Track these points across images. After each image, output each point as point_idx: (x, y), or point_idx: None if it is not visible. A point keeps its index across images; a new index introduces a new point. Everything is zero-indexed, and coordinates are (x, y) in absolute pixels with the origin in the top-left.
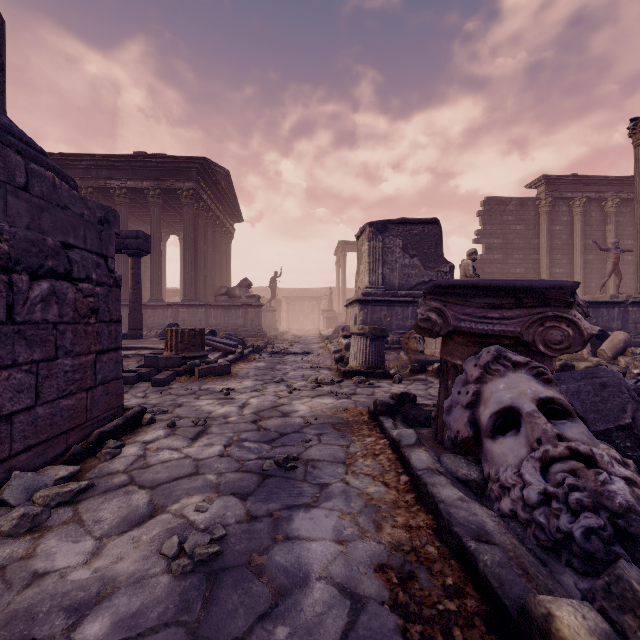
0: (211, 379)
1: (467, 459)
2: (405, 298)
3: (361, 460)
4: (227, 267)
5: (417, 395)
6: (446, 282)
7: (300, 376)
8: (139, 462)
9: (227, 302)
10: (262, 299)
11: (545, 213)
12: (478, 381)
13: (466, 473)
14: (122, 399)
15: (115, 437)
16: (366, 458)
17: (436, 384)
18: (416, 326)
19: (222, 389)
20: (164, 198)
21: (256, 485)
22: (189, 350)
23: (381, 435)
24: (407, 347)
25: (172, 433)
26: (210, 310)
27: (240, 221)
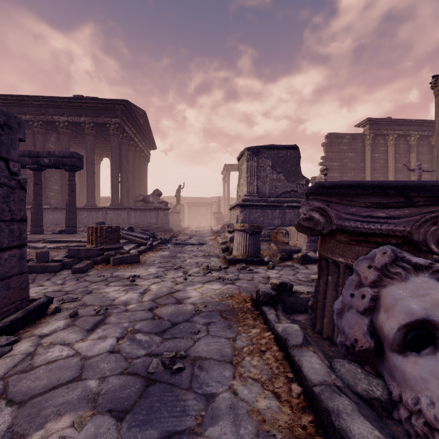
0: (123, 267)
1: (364, 369)
2: (274, 203)
3: (248, 358)
4: (145, 181)
5: (288, 280)
6: (330, 182)
7: (195, 263)
8: (24, 363)
9: (143, 206)
10: (170, 204)
11: (369, 144)
12: (375, 284)
13: (367, 388)
14: (27, 292)
15: (12, 331)
16: (253, 356)
17: (301, 269)
18: (298, 225)
19: (129, 276)
20: (97, 130)
21: (138, 395)
22: (106, 243)
23: (265, 326)
24: (276, 239)
25: (71, 324)
26: (131, 212)
27: (154, 149)
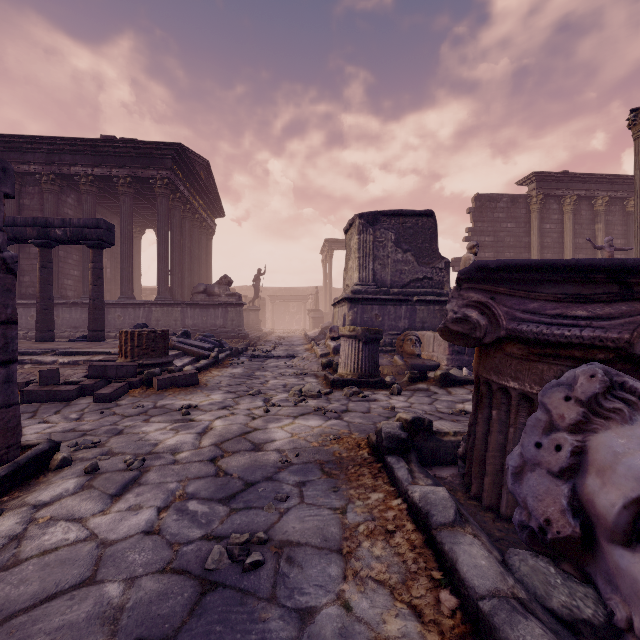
0: (172, 392)
1: (561, 568)
2: (398, 296)
3: (366, 544)
4: (208, 264)
5: (423, 412)
6: (497, 261)
7: (281, 386)
8: (5, 553)
9: (205, 301)
10: (245, 298)
11: (536, 211)
12: (578, 428)
13: (569, 603)
14: (18, 434)
15: None
16: (374, 539)
17: (441, 395)
18: (444, 329)
19: (182, 406)
20: (136, 187)
21: (187, 610)
22: (148, 356)
23: (391, 488)
24: (402, 350)
25: (87, 485)
26: (186, 309)
27: (222, 216)
